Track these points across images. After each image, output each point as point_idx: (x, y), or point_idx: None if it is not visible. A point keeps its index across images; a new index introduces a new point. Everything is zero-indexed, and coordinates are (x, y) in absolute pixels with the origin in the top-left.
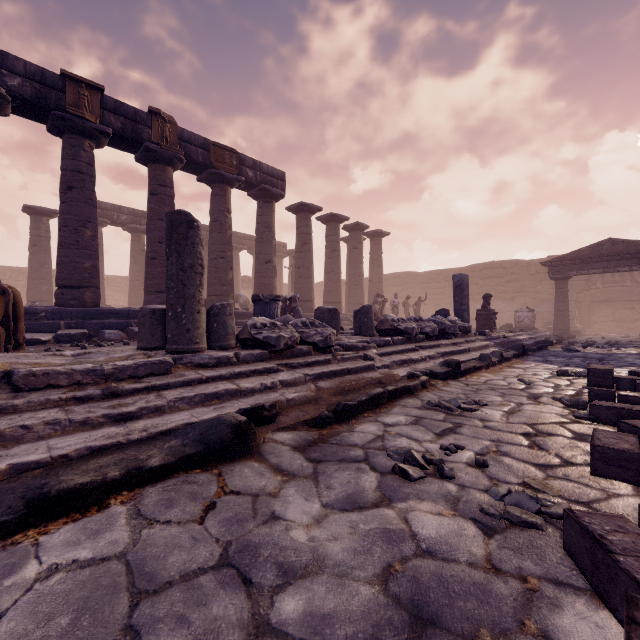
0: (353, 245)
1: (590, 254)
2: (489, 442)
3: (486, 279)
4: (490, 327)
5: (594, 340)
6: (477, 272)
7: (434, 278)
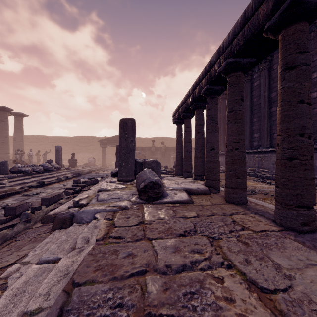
0: (1, 119)
1: (112, 139)
2: (35, 200)
3: (82, 143)
4: (74, 166)
5: (112, 168)
6: (78, 139)
7: (57, 140)
